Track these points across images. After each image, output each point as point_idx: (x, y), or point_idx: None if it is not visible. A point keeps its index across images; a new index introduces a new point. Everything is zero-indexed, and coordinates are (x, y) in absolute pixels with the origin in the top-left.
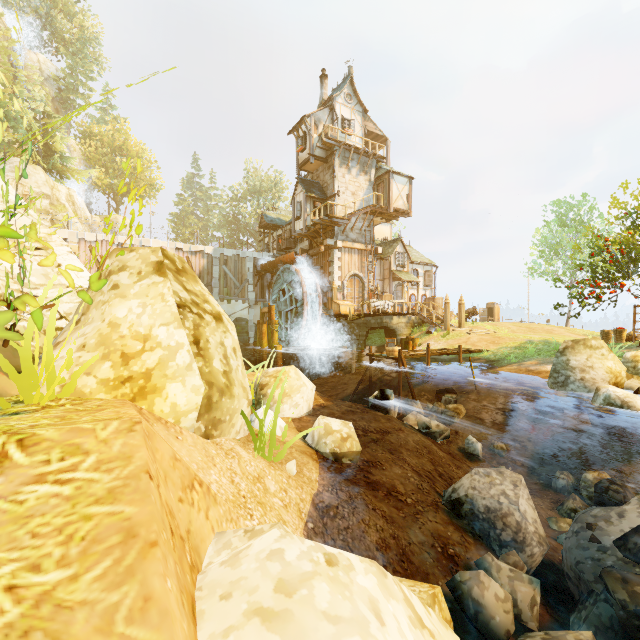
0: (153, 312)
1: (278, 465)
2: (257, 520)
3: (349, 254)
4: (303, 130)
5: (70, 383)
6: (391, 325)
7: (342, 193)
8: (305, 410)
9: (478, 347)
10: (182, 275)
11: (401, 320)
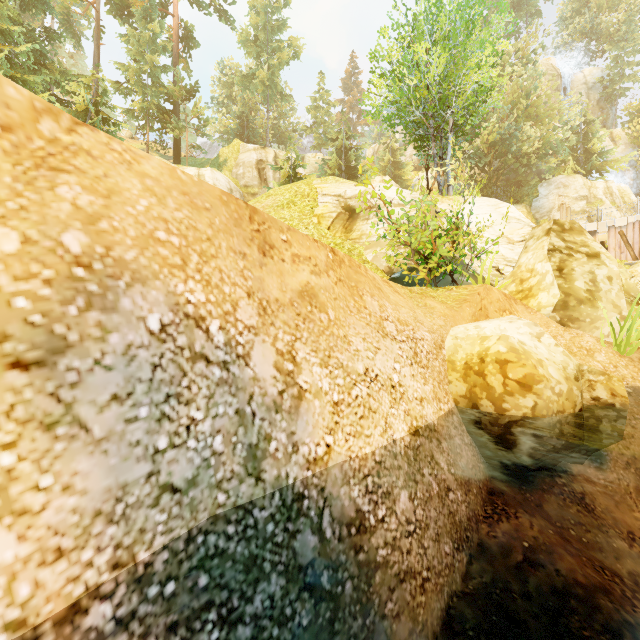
0: (535, 256)
1: (635, 362)
2: None
3: None
4: None
5: None
6: None
7: None
8: None
9: None
10: (565, 233)
11: None
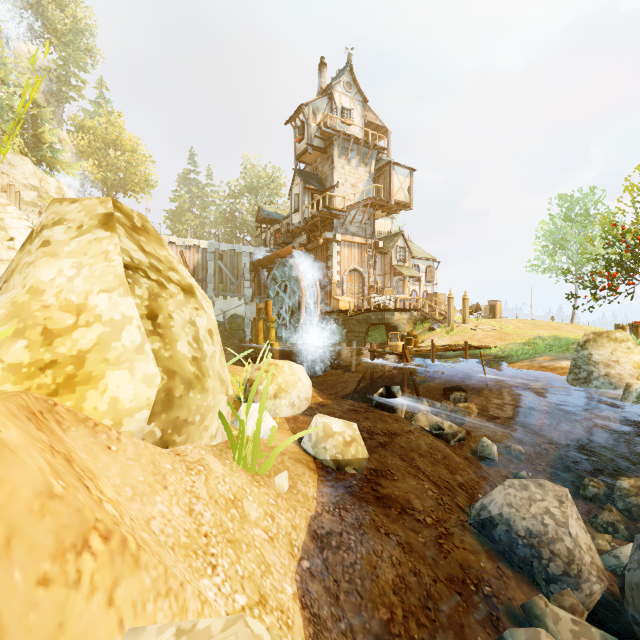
0: (90, 274)
1: (265, 479)
2: (223, 574)
3: (349, 248)
4: (301, 120)
5: None
6: (392, 321)
7: (341, 185)
8: (301, 409)
9: (484, 343)
10: (140, 234)
11: (403, 316)
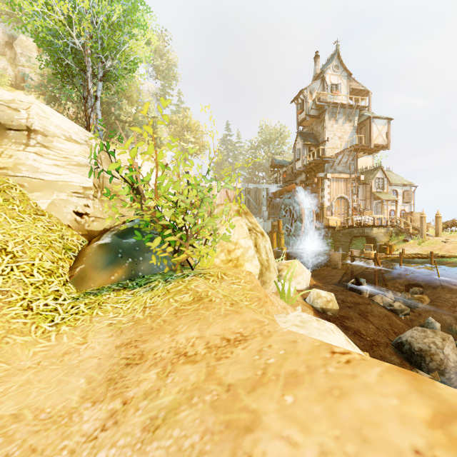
0: (238, 233)
1: (292, 307)
2: None
3: (336, 182)
4: (301, 98)
5: (212, 260)
6: (371, 234)
7: (331, 138)
8: (304, 286)
9: (452, 253)
10: (247, 215)
11: (380, 230)
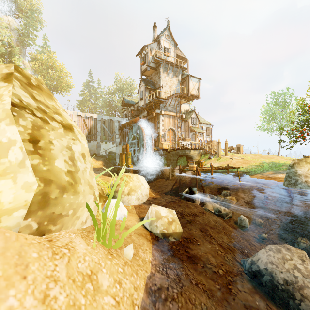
0: None
1: (117, 250)
2: None
3: (168, 118)
4: (144, 53)
5: None
6: (190, 154)
7: (164, 86)
8: (143, 201)
9: (237, 165)
10: (34, 89)
11: (195, 152)
